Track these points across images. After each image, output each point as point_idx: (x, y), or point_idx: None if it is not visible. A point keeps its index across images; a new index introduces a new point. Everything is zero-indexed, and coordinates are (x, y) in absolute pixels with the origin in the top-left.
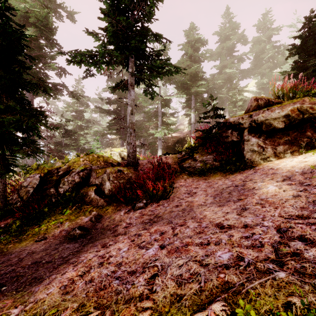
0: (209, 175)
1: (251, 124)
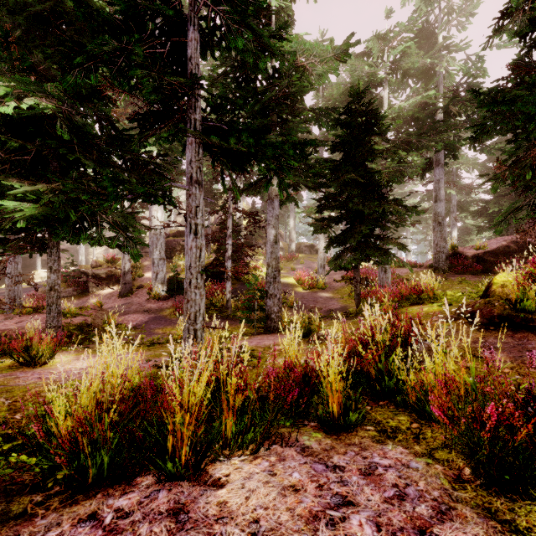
0: (71, 299)
1: (93, 274)
